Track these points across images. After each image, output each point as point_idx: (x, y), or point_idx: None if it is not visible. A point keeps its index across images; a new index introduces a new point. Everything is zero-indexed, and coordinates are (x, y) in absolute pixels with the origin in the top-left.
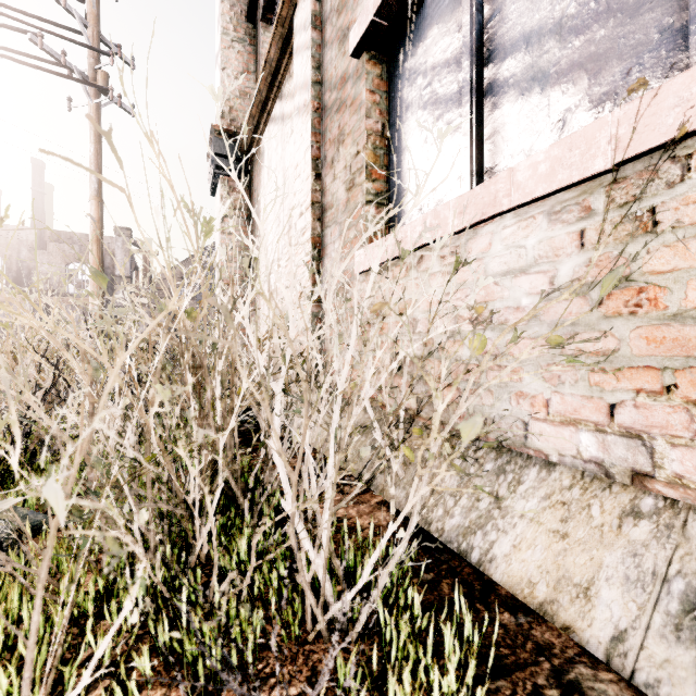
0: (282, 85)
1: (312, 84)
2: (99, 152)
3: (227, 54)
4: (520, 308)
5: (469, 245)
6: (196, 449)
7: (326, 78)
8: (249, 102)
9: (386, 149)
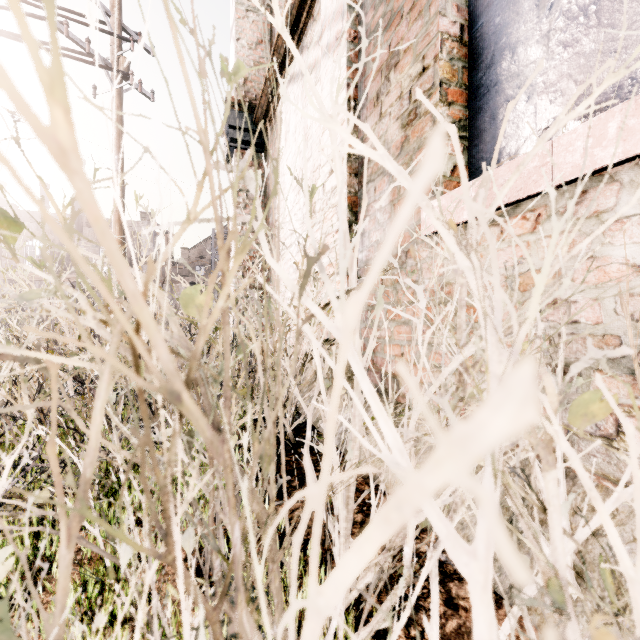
0: (303, 35)
1: (348, 7)
2: (121, 136)
3: (242, 24)
4: None
5: None
6: None
7: None
8: (263, 73)
9: (466, 61)
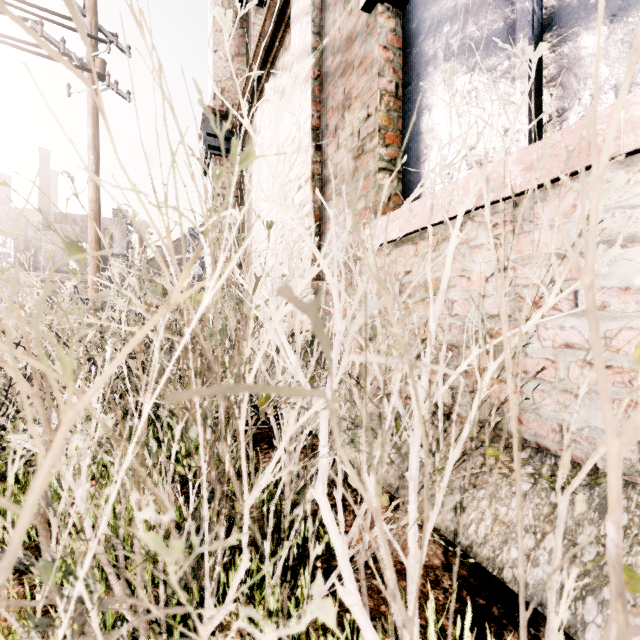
0: (276, 60)
1: (312, 50)
2: (96, 136)
3: (219, 37)
4: (631, 289)
5: (536, 209)
6: (205, 496)
7: (328, 43)
8: (240, 84)
9: (400, 111)
